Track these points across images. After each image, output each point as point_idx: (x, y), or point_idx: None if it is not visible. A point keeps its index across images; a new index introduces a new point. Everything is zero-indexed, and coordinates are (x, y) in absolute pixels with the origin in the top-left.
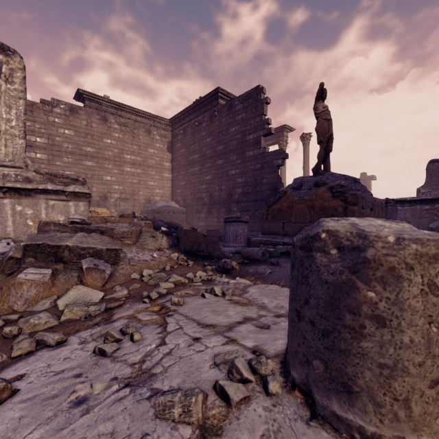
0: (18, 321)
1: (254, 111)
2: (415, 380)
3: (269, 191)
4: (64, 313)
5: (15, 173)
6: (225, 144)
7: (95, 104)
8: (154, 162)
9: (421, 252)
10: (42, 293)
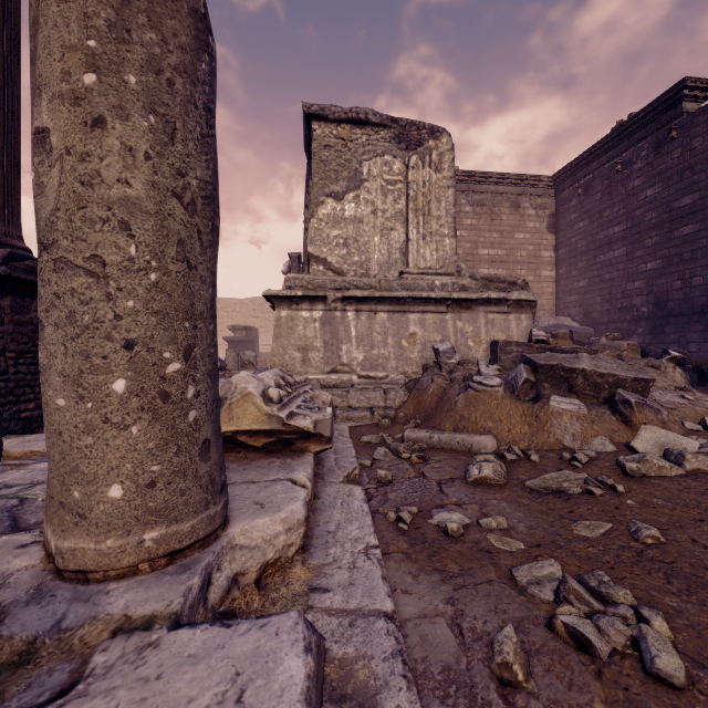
0: (598, 459)
1: None
2: None
3: None
4: (687, 460)
5: (451, 282)
6: (702, 190)
7: None
8: (525, 254)
9: None
10: (588, 429)
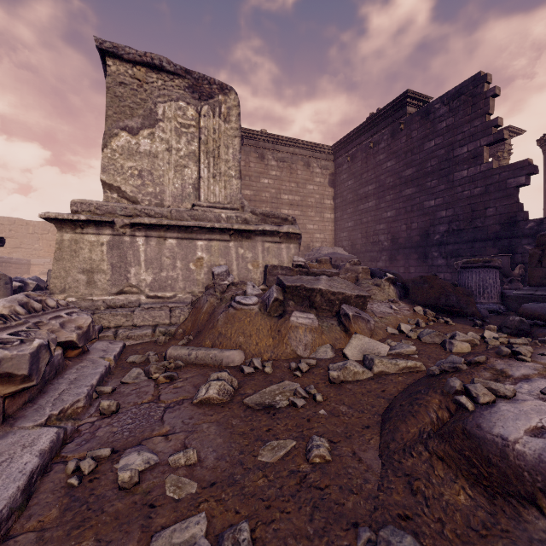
0: (317, 367)
1: (469, 112)
2: None
3: (499, 226)
4: (375, 364)
5: (235, 215)
6: (417, 166)
7: (252, 141)
8: (314, 200)
9: None
10: (317, 339)
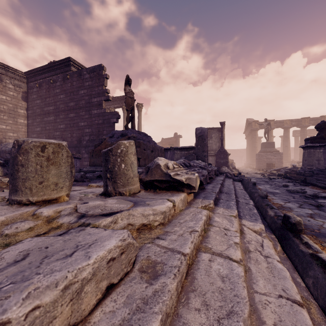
0: None
1: (97, 81)
2: (32, 181)
3: None
4: None
5: None
6: (76, 102)
7: None
8: (7, 107)
9: (35, 145)
10: None
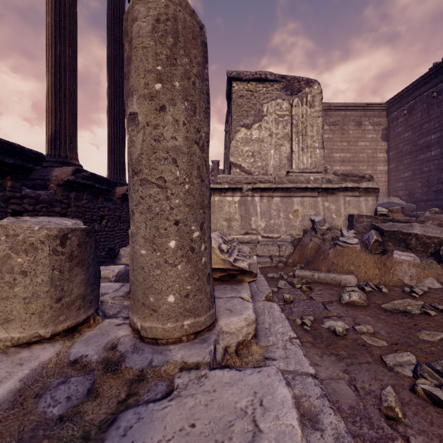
0: (430, 293)
1: None
2: None
3: None
4: None
5: (321, 177)
6: None
7: None
8: (365, 155)
9: None
10: (421, 273)
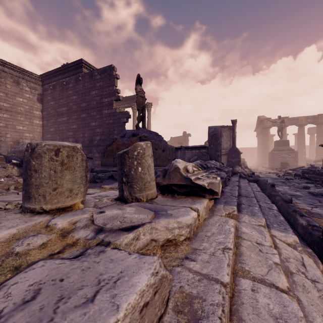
0: None
1: (108, 82)
2: (46, 188)
3: None
4: None
5: None
6: (87, 102)
7: None
8: (23, 109)
9: (49, 148)
10: None
